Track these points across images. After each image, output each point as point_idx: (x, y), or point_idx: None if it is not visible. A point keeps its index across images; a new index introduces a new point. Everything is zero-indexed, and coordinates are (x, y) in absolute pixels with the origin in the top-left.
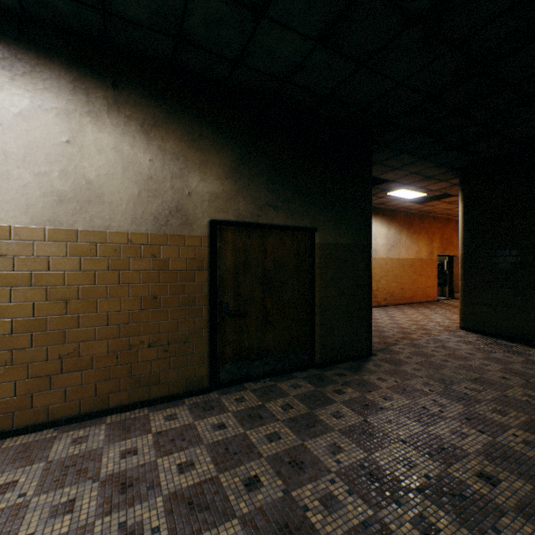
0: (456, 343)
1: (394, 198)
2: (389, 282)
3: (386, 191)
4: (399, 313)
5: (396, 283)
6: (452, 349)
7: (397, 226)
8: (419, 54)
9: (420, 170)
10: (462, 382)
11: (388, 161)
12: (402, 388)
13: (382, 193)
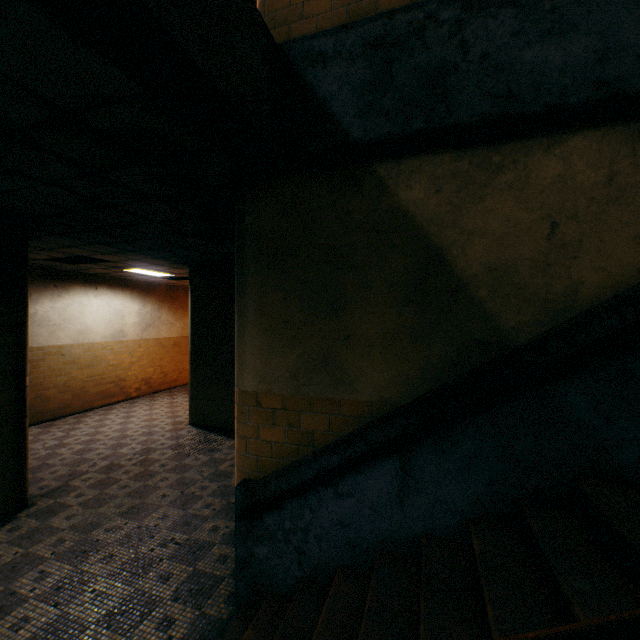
0: (166, 450)
1: (139, 274)
2: (144, 368)
3: (119, 267)
4: (146, 407)
5: (155, 368)
6: (152, 462)
7: (156, 300)
8: (3, 176)
9: (142, 259)
10: (111, 520)
11: (86, 247)
12: (13, 565)
13: (117, 269)
